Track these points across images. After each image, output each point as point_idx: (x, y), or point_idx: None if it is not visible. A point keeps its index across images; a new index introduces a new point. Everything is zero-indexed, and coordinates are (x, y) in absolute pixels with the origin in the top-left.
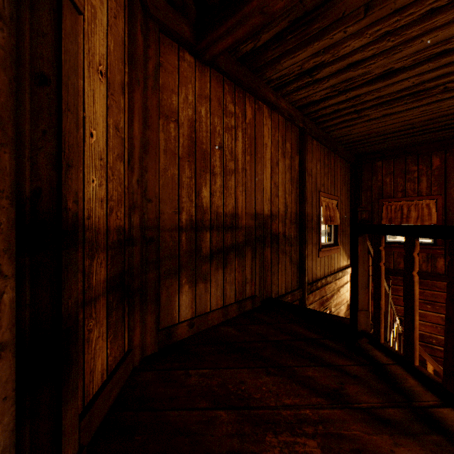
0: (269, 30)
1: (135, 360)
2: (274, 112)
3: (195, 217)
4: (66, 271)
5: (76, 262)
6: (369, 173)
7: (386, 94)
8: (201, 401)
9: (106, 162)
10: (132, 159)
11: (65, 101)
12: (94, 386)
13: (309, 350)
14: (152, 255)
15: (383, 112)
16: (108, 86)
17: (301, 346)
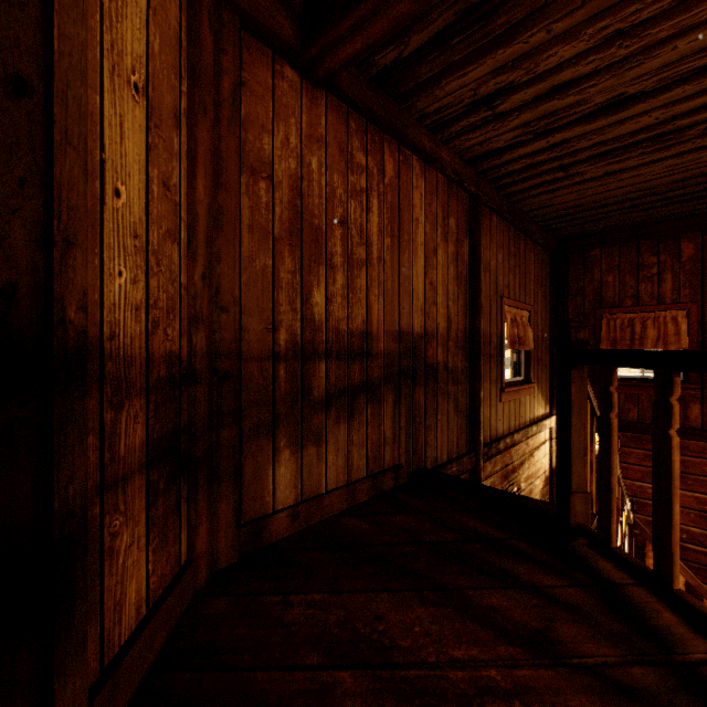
0: (424, 28)
1: (199, 577)
2: (429, 167)
3: (301, 337)
4: (63, 433)
5: (84, 416)
6: (580, 268)
7: (612, 138)
8: (308, 654)
9: (146, 243)
10: (193, 240)
11: (61, 127)
12: (123, 630)
13: (491, 560)
14: (229, 401)
15: (605, 168)
16: (150, 111)
17: (478, 552)
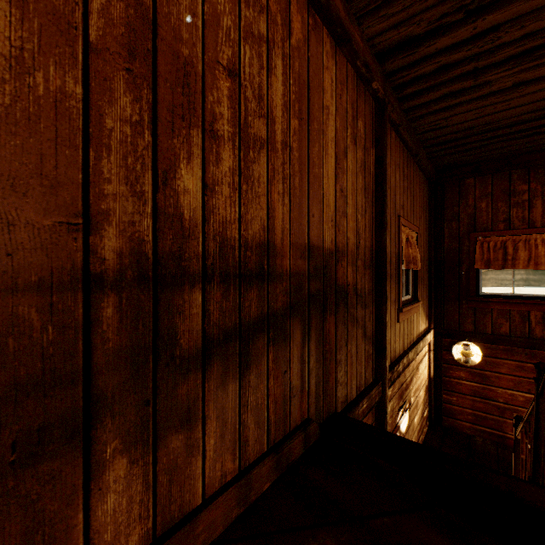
0: None
1: None
2: (340, 51)
3: (154, 246)
4: None
5: None
6: (456, 195)
7: None
8: None
9: None
10: None
11: None
12: None
13: None
14: None
15: (517, 77)
16: None
17: None
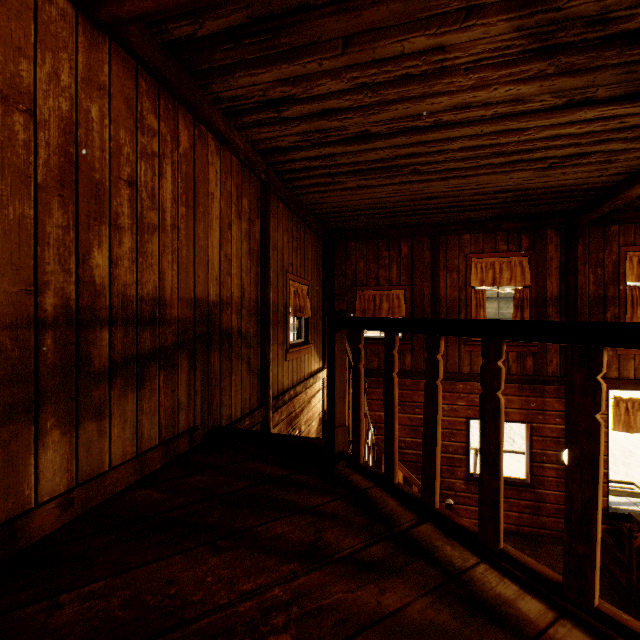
0: (218, 18)
1: None
2: (225, 148)
3: (76, 302)
4: None
5: None
6: (343, 254)
7: (362, 161)
8: None
9: None
10: None
11: None
12: None
13: (277, 495)
14: None
15: (358, 182)
16: None
17: (266, 492)
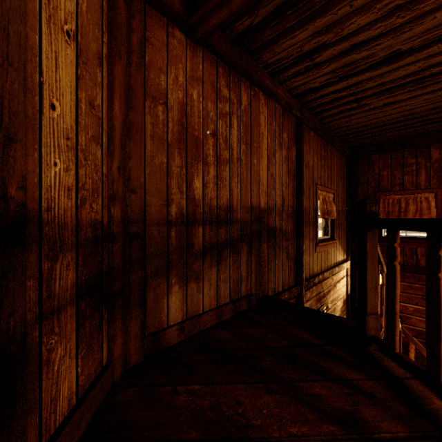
0: (268, 4)
1: (116, 373)
2: (270, 100)
3: (186, 210)
4: (4, 280)
5: (23, 266)
6: (366, 166)
7: (390, 81)
8: (189, 430)
9: (76, 143)
10: (111, 143)
11: (3, 52)
12: (57, 417)
13: (313, 360)
14: (137, 253)
15: (384, 101)
16: (79, 52)
17: (304, 354)
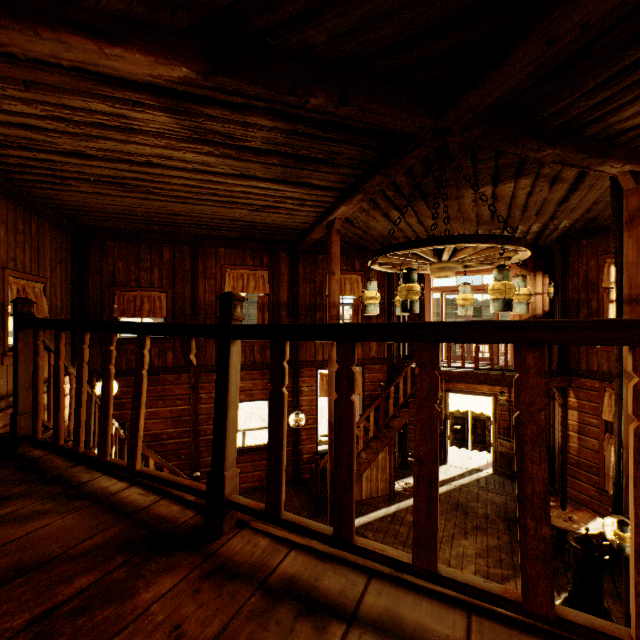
0: None
1: None
2: None
3: None
4: None
5: None
6: (100, 253)
7: (91, 173)
8: None
9: None
10: None
11: None
12: None
13: None
14: None
15: (95, 189)
16: None
17: None
